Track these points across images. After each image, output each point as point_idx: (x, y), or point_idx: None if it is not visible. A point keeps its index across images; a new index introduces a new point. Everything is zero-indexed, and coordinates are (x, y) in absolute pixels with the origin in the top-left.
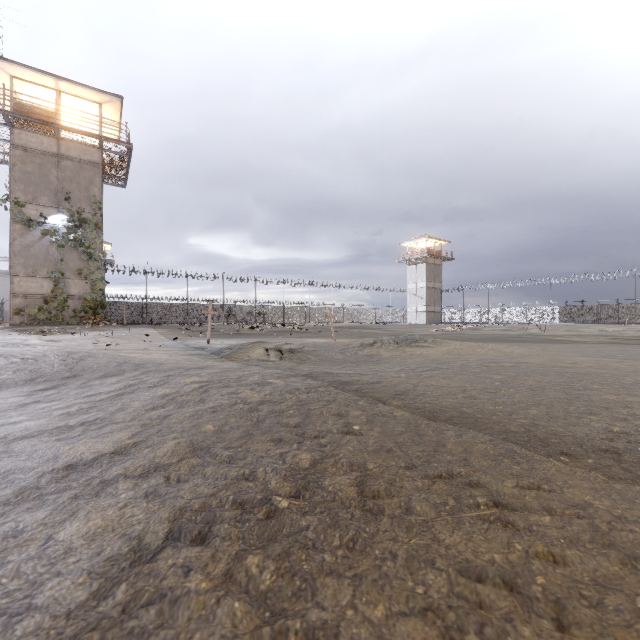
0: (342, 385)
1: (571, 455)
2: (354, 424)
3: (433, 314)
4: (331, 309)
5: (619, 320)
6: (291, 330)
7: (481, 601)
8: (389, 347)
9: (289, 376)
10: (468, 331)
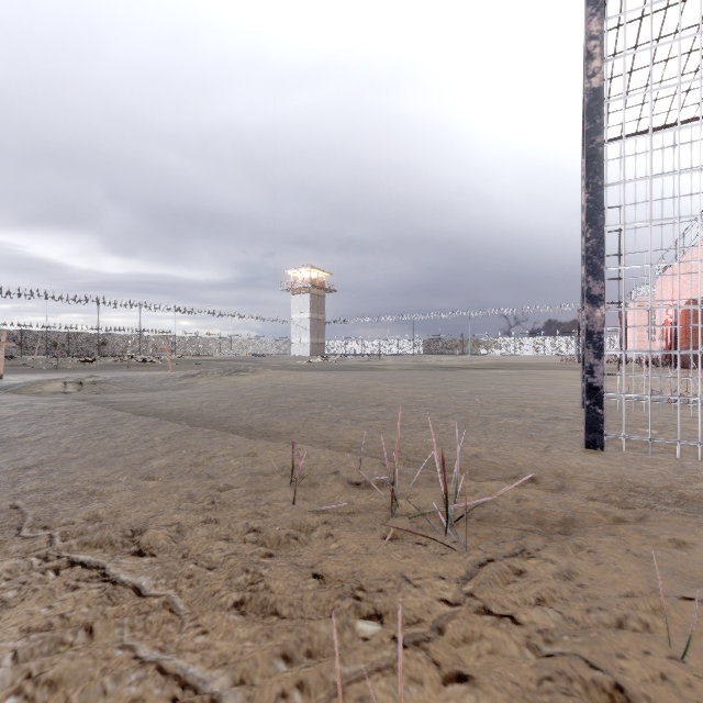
0: (105, 403)
1: (191, 421)
2: (79, 420)
3: (317, 346)
4: (205, 339)
5: (463, 352)
6: (129, 363)
7: (50, 453)
8: (210, 377)
9: (62, 400)
10: (334, 362)
